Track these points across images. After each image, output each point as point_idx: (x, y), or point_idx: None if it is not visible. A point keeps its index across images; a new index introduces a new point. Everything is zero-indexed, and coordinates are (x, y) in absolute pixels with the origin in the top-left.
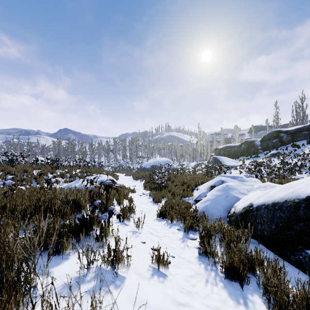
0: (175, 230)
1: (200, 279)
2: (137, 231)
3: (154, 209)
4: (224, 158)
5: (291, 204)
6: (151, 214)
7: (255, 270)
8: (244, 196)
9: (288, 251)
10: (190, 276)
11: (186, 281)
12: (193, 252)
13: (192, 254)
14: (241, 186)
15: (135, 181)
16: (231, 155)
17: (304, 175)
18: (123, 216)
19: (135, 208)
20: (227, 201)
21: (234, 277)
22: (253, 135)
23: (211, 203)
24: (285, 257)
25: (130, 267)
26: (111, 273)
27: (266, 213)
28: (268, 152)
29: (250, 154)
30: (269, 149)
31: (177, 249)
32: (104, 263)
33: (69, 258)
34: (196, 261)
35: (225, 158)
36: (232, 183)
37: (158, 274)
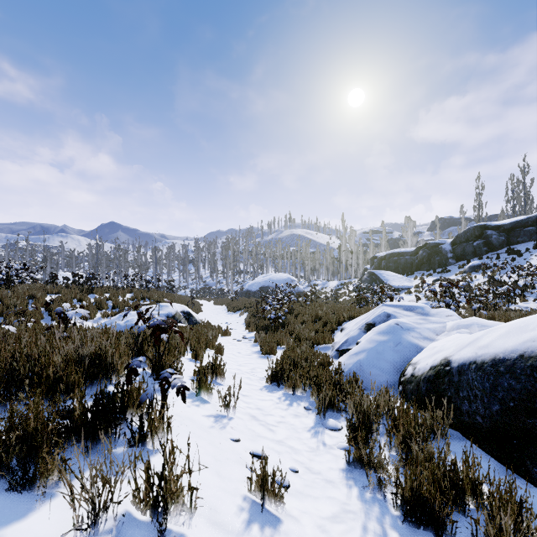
0: (300, 410)
1: (351, 526)
2: (225, 414)
3: (263, 368)
4: (387, 273)
5: (533, 363)
6: (256, 377)
7: (469, 507)
8: (429, 343)
9: (529, 459)
10: (330, 519)
11: (321, 530)
12: (335, 457)
13: (334, 462)
14: (424, 325)
15: (231, 314)
16: (400, 268)
17: (532, 304)
18: (199, 385)
19: (227, 365)
20: (398, 352)
21: (422, 520)
22: (438, 233)
23: (368, 357)
24: (522, 471)
25: (200, 507)
26: (152, 530)
27: (480, 380)
28: (465, 264)
29: (433, 266)
30: (467, 258)
31: (303, 452)
32: (139, 503)
33: (56, 494)
34: (342, 480)
35: (390, 273)
36: (406, 319)
37: (262, 518)
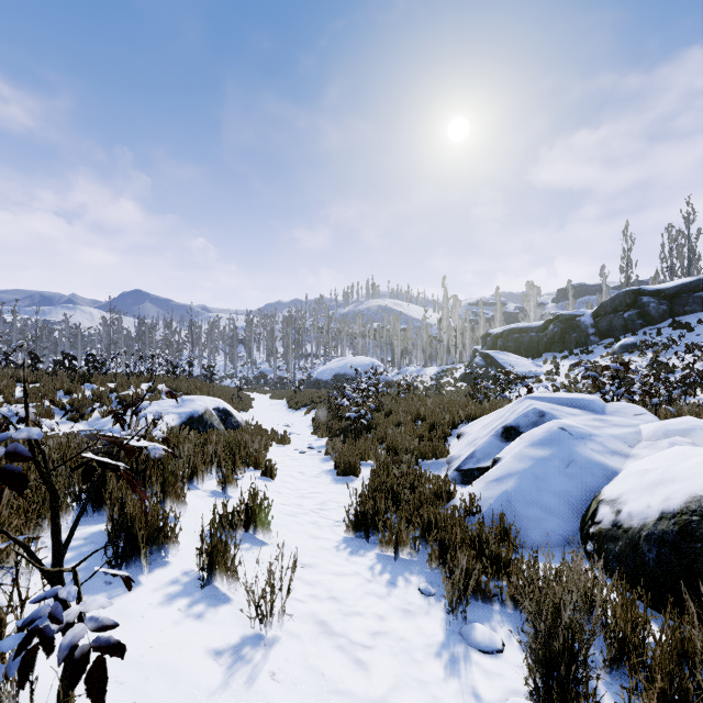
0: (413, 598)
1: None
2: (261, 631)
3: (339, 501)
4: (507, 355)
5: None
6: (328, 520)
7: None
8: (623, 461)
9: None
10: None
11: None
12: None
13: None
14: (605, 430)
15: (293, 412)
16: (522, 349)
17: None
18: (211, 561)
19: (280, 499)
20: (572, 478)
21: None
22: (571, 303)
23: (521, 486)
24: None
25: None
26: None
27: None
28: (613, 342)
29: (568, 346)
30: (615, 334)
31: None
32: None
33: None
34: None
35: (511, 355)
36: (572, 420)
37: None
